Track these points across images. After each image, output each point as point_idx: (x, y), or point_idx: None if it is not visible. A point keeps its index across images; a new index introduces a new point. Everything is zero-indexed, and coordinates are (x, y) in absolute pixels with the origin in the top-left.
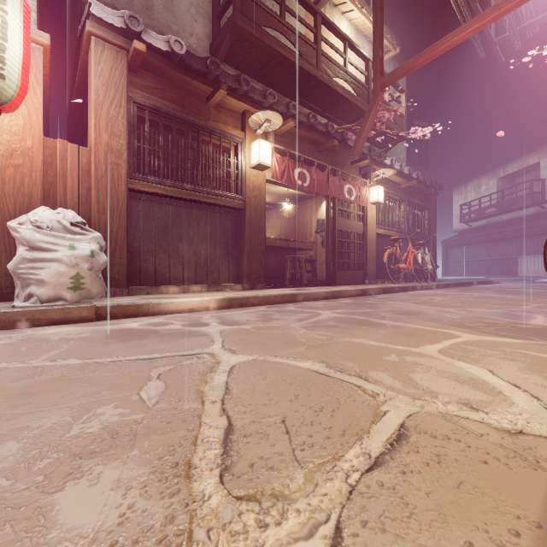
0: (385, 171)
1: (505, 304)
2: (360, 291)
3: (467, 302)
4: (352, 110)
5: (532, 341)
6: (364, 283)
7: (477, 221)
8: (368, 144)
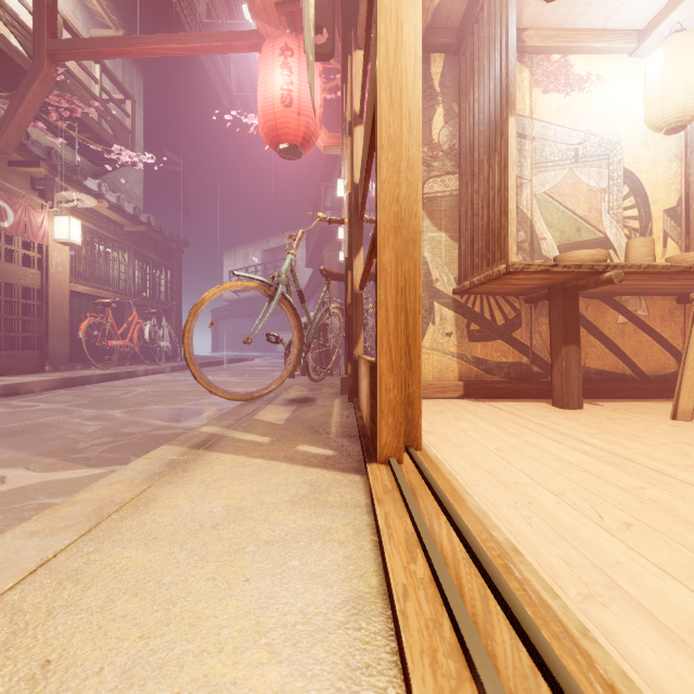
0: (81, 197)
1: (207, 393)
2: (0, 388)
3: (168, 393)
4: (18, 75)
5: (120, 466)
6: (42, 370)
7: (245, 292)
8: (71, 150)
